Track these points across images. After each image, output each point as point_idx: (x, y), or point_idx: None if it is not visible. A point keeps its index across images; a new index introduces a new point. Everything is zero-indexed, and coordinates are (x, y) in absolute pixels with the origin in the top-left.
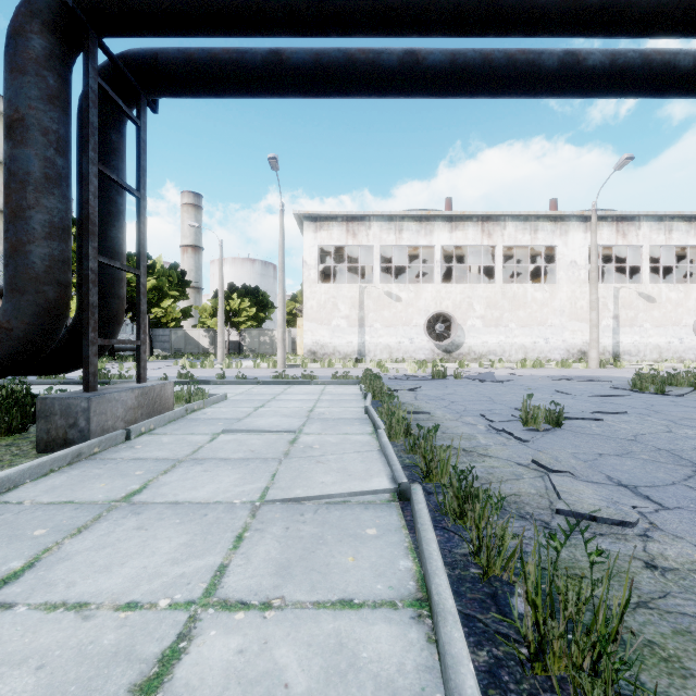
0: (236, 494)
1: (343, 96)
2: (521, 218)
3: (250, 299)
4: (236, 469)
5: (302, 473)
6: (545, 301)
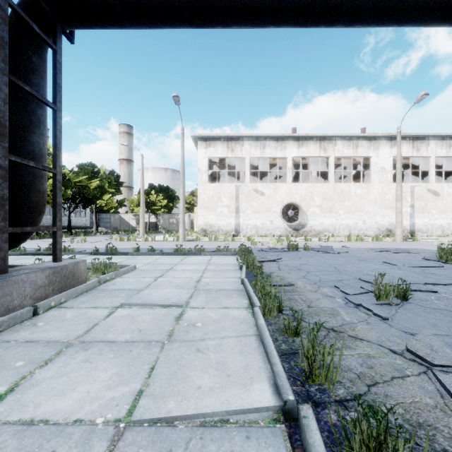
0: (103, 404)
1: (223, 25)
2: (346, 138)
3: (163, 194)
4: (117, 358)
5: (180, 369)
6: (363, 195)
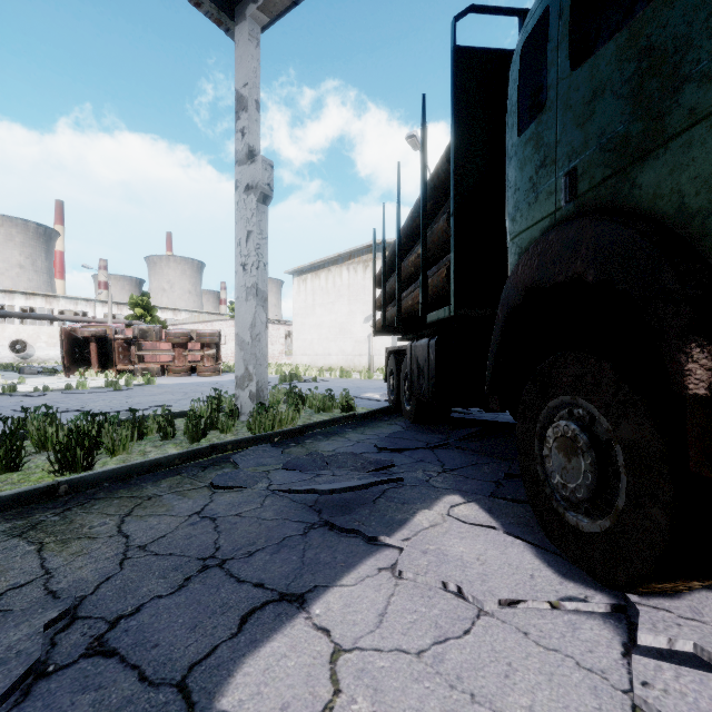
0: None
1: None
2: (69, 298)
3: None
4: None
5: None
6: None
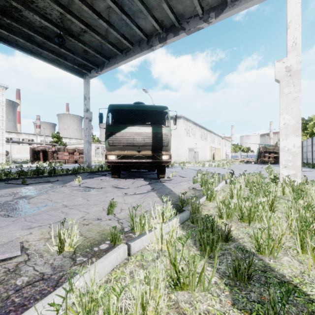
0: None
1: None
2: (26, 133)
3: None
4: None
5: None
6: None
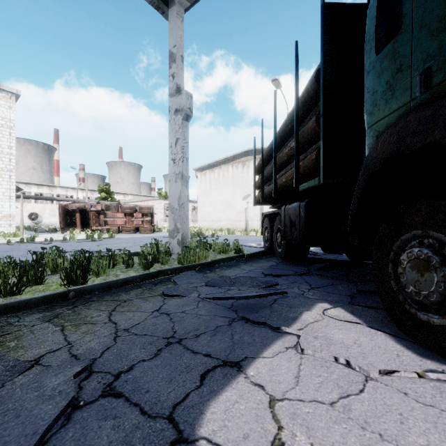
0: None
1: None
2: (62, 187)
3: None
4: None
5: None
6: None
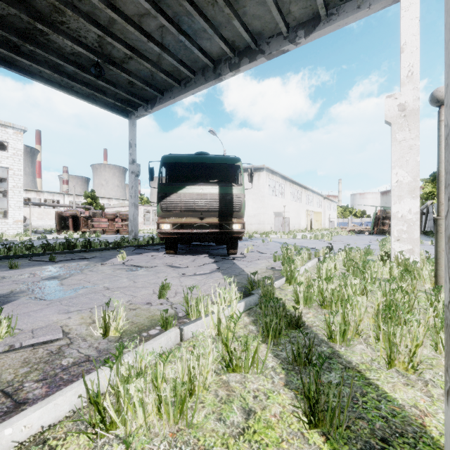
0: None
1: None
2: (49, 192)
3: None
4: None
5: None
6: None
